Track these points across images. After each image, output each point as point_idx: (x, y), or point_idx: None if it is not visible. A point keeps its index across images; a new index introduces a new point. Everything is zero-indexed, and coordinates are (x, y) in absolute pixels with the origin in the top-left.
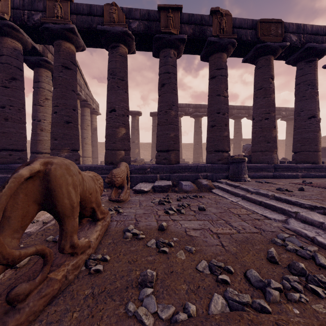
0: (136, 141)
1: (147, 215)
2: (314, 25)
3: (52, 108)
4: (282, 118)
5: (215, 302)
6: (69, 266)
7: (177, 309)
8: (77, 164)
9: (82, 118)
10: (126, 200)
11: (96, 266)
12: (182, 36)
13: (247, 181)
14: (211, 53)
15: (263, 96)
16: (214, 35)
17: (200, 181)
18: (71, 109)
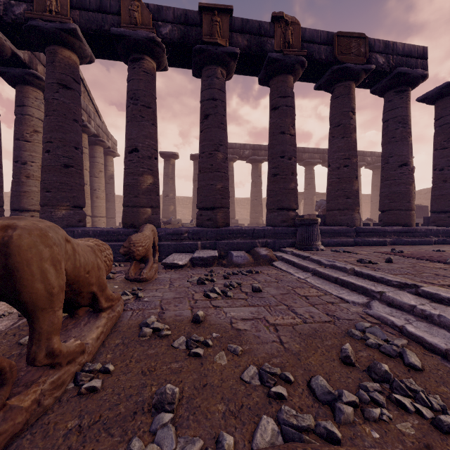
0: (171, 194)
1: (179, 300)
2: (406, 44)
3: (43, 144)
4: (367, 166)
5: (263, 430)
6: (45, 384)
7: (207, 444)
8: (81, 227)
9: (92, 161)
10: (151, 279)
11: (91, 381)
12: (233, 50)
13: (320, 249)
14: (273, 74)
15: (341, 136)
16: (276, 51)
17: (258, 250)
18: (72, 147)
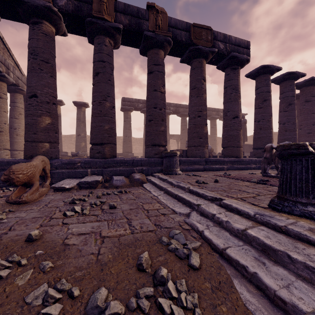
0: (82, 134)
1: (36, 219)
2: (237, 38)
3: None
4: (221, 119)
5: None
6: None
7: None
8: None
9: (12, 105)
10: (32, 201)
11: None
12: (117, 25)
13: (178, 174)
14: (149, 48)
15: (196, 95)
16: (150, 30)
17: (134, 175)
18: None
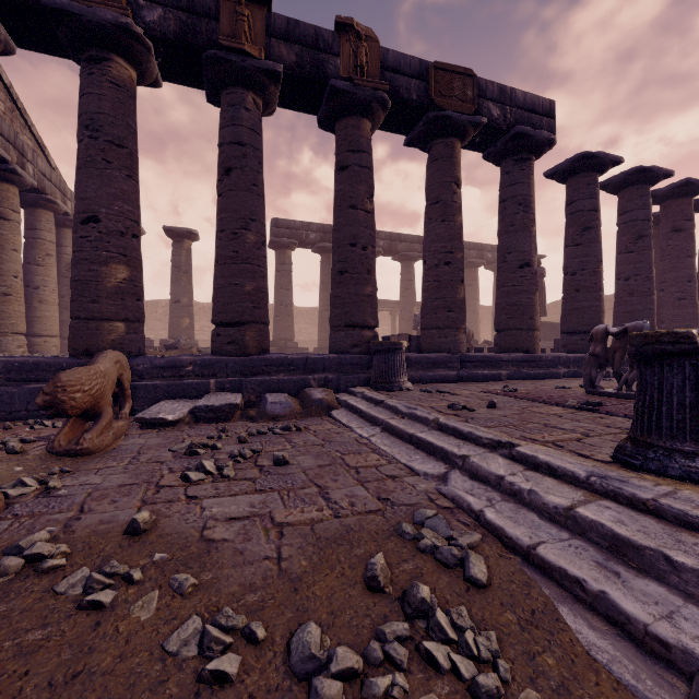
0: (185, 299)
1: (128, 489)
2: (528, 94)
3: None
4: (488, 266)
5: None
6: None
7: None
8: None
9: (31, 236)
10: (102, 450)
11: None
12: (272, 66)
13: (405, 389)
14: (339, 114)
15: (441, 218)
16: (343, 77)
17: (310, 391)
18: None
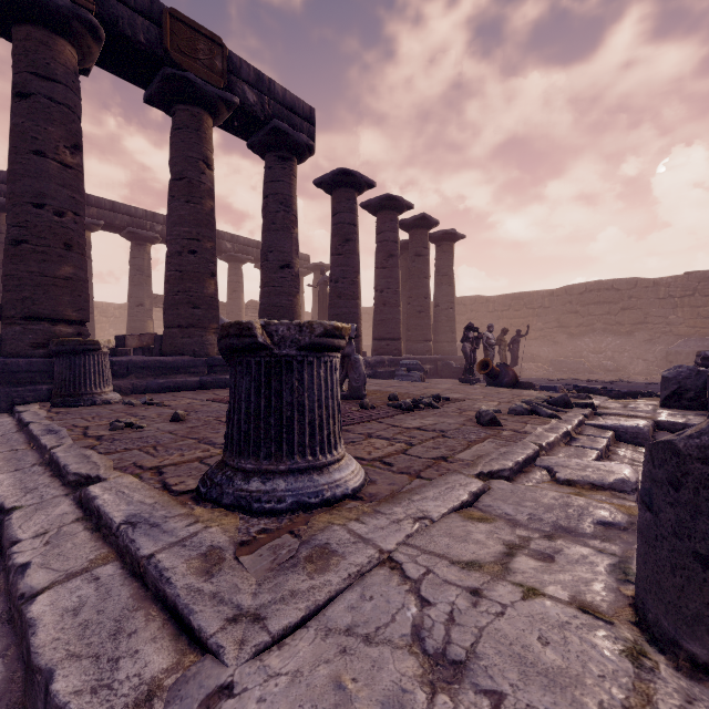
0: None
1: None
2: (289, 92)
3: None
4: None
5: None
6: None
7: None
8: None
9: None
10: None
11: None
12: None
13: (101, 402)
14: (15, 16)
15: (185, 197)
16: None
17: None
18: None
